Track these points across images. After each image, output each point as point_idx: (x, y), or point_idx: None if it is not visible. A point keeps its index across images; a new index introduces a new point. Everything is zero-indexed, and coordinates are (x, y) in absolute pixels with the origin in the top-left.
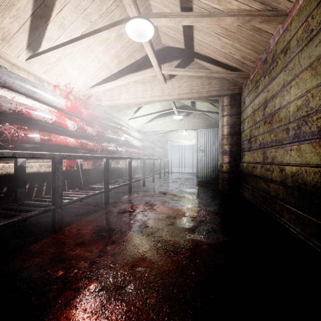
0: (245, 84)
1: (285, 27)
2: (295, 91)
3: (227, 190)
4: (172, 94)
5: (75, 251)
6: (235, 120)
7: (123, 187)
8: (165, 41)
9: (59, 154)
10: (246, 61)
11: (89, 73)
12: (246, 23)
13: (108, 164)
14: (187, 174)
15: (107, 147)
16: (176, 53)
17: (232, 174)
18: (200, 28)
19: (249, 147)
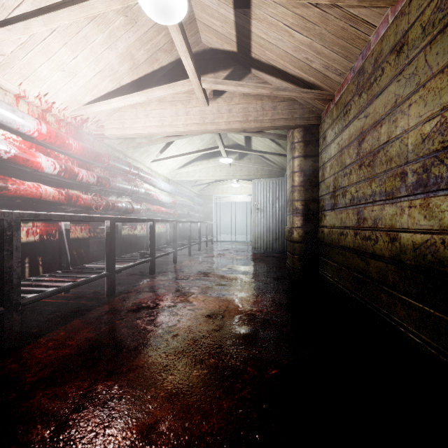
0: (326, 110)
1: (399, 11)
2: (419, 110)
3: (300, 268)
4: (217, 122)
5: (30, 400)
6: (311, 164)
7: (142, 266)
8: (207, 39)
9: (13, 213)
10: (330, 73)
11: (81, 80)
12: (337, 1)
13: (113, 230)
14: (239, 243)
15: (115, 203)
16: (224, 60)
17: (307, 245)
18: (262, 16)
19: (333, 203)
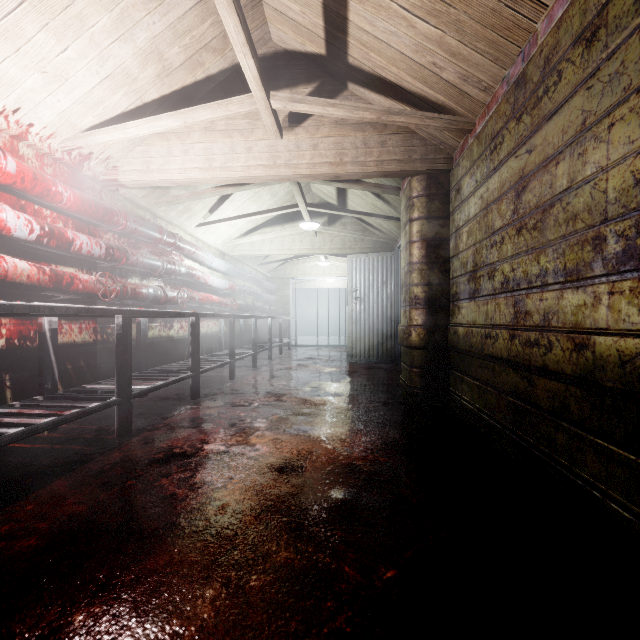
0: (461, 148)
1: None
2: (629, 132)
3: (421, 387)
4: (296, 164)
5: None
6: (437, 229)
7: (180, 384)
8: (280, 35)
9: None
10: (470, 87)
11: (76, 90)
12: None
13: (128, 331)
14: (328, 348)
15: (137, 288)
16: (307, 69)
17: (431, 352)
18: None
19: (473, 289)
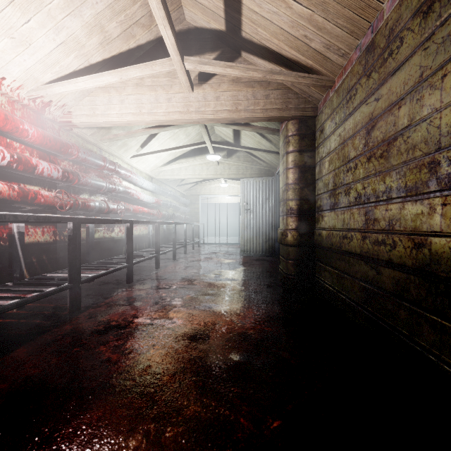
0: (324, 100)
1: None
2: None
3: (295, 274)
4: (203, 111)
5: None
6: (306, 159)
7: (119, 272)
8: (192, 16)
9: None
10: (331, 54)
11: (38, 53)
12: None
13: (77, 233)
14: (227, 245)
15: (87, 202)
16: (211, 41)
17: (302, 248)
18: None
19: (333, 203)
